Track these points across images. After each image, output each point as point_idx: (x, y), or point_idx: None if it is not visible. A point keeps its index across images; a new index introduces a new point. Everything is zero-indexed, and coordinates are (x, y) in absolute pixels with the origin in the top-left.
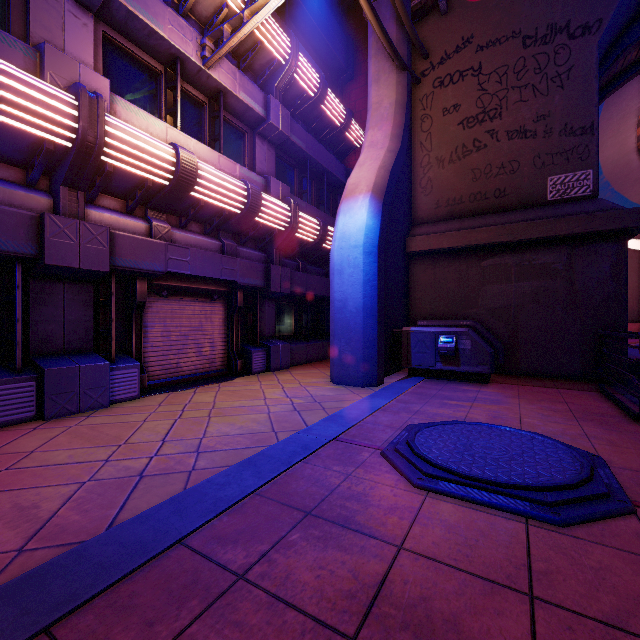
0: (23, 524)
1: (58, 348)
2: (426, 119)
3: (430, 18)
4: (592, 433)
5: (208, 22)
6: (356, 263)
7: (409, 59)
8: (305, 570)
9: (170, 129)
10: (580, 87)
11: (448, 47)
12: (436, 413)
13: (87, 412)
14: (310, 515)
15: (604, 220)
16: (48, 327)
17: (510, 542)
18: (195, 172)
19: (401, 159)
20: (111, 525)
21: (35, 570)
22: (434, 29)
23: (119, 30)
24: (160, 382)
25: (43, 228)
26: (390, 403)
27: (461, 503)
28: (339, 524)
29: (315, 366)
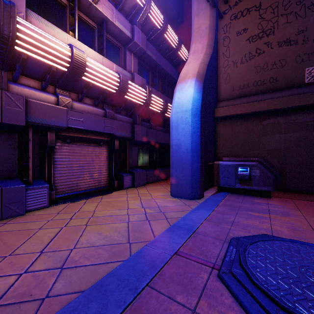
0: None
1: None
2: (226, 39)
3: None
4: None
5: None
6: (186, 121)
7: (217, 1)
8: None
9: (70, 38)
10: None
11: None
12: (247, 224)
13: (7, 219)
14: None
15: None
16: None
17: None
18: (84, 63)
19: (213, 59)
20: None
21: None
22: None
23: None
24: (65, 195)
25: None
26: (212, 214)
27: None
28: None
29: (161, 184)
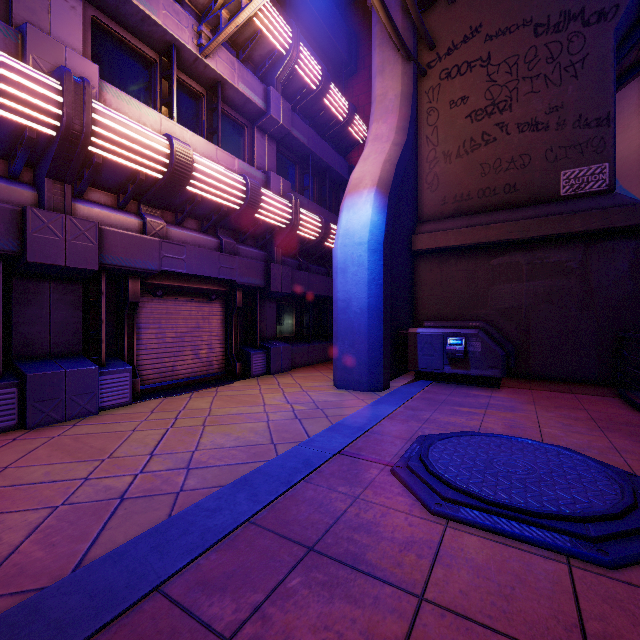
0: None
1: (43, 351)
2: (432, 112)
3: (436, 7)
4: (622, 446)
5: (205, 9)
6: (360, 261)
7: (415, 49)
8: (307, 632)
9: (164, 120)
10: (595, 76)
11: (455, 37)
12: (448, 422)
13: (74, 420)
14: (313, 552)
15: (622, 216)
16: (32, 329)
17: (553, 591)
18: (190, 165)
19: (407, 153)
20: (79, 565)
21: None
22: (441, 19)
23: (110, 15)
24: (154, 386)
25: (25, 223)
26: (397, 410)
27: (488, 536)
28: (347, 564)
29: (317, 368)
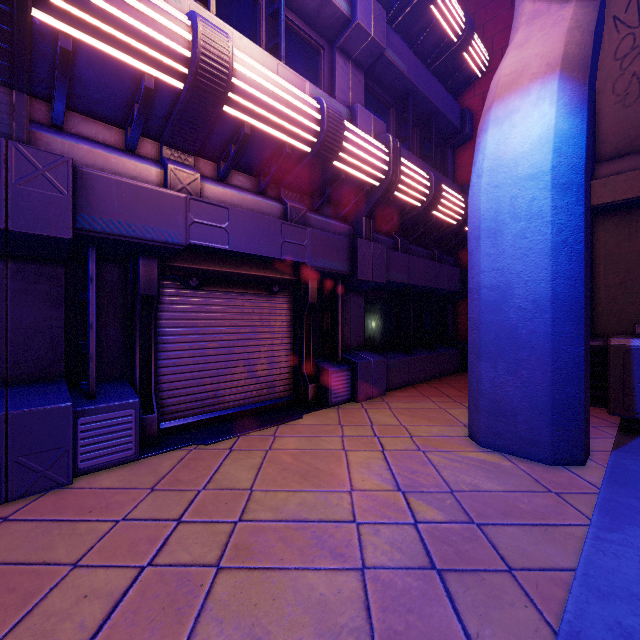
0: None
1: None
2: None
3: None
4: None
5: None
6: (533, 210)
7: None
8: None
9: (194, 8)
10: None
11: None
12: None
13: (21, 500)
14: None
15: None
16: None
17: None
18: (227, 63)
19: (601, 23)
20: None
21: None
22: None
23: None
24: (187, 422)
25: None
26: None
27: None
28: None
29: (424, 393)
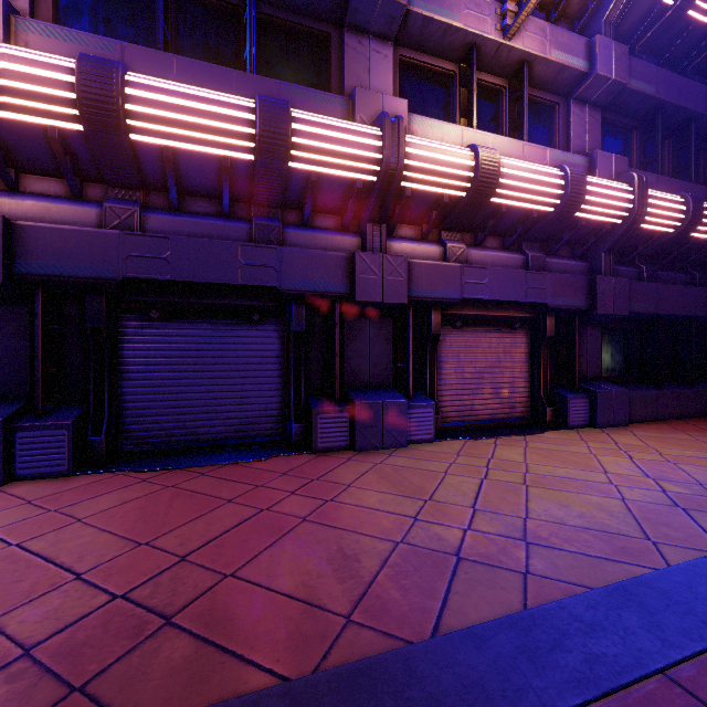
0: (348, 579)
1: (364, 382)
2: None
3: None
4: None
5: None
6: None
7: None
8: None
9: (465, 131)
10: None
11: None
12: None
13: (388, 449)
14: None
15: None
16: (357, 361)
17: None
18: (496, 171)
19: None
20: (436, 628)
21: (364, 663)
22: None
23: (414, 46)
24: (453, 425)
25: (354, 266)
26: None
27: None
28: None
29: (677, 427)
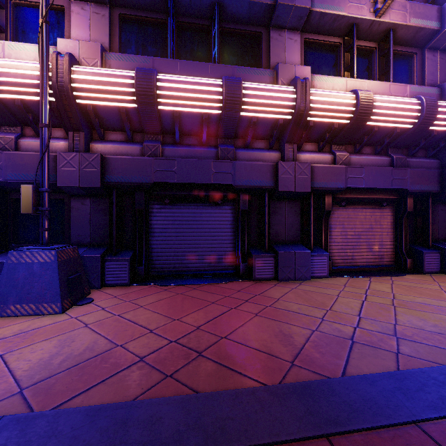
0: (288, 345)
1: (282, 240)
2: None
3: None
4: None
5: None
6: None
7: None
8: None
9: (348, 81)
10: None
11: None
12: None
13: (298, 281)
14: None
15: None
16: (278, 227)
17: None
18: (371, 105)
19: None
20: (344, 373)
21: (305, 383)
22: None
23: (314, 31)
24: (339, 268)
25: (277, 170)
26: None
27: None
28: None
29: None
